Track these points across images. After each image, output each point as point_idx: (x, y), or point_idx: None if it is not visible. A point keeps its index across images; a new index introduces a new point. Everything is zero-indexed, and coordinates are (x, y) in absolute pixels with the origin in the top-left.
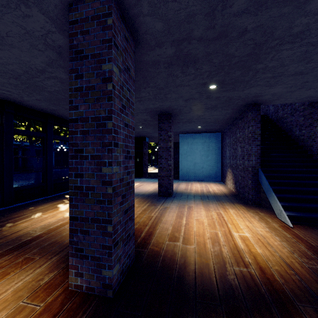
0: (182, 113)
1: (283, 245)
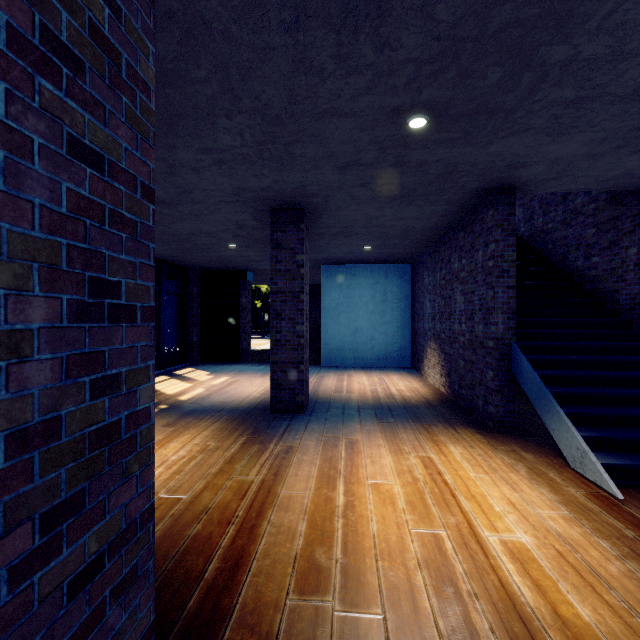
0: (331, 207)
1: (637, 574)
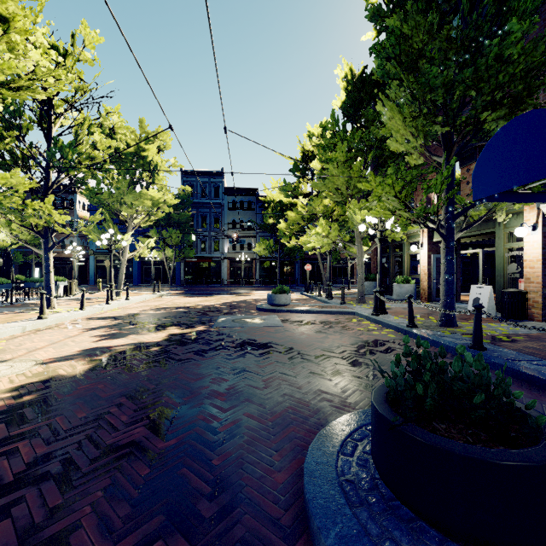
0: None
1: None
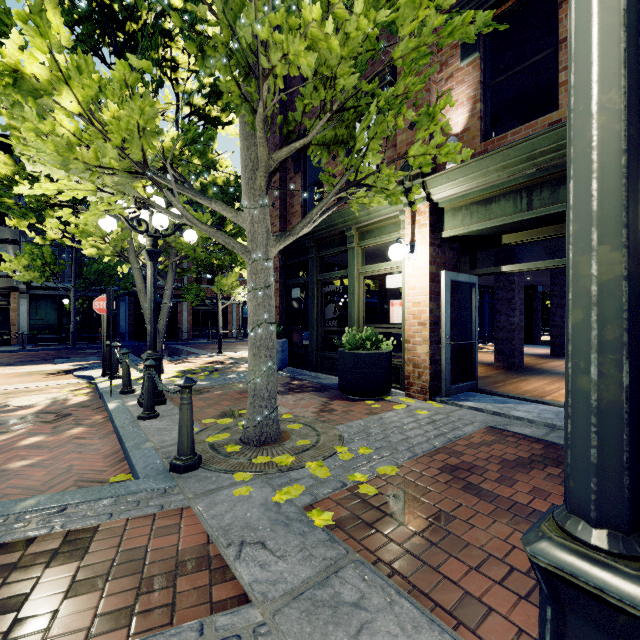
0: None
1: None
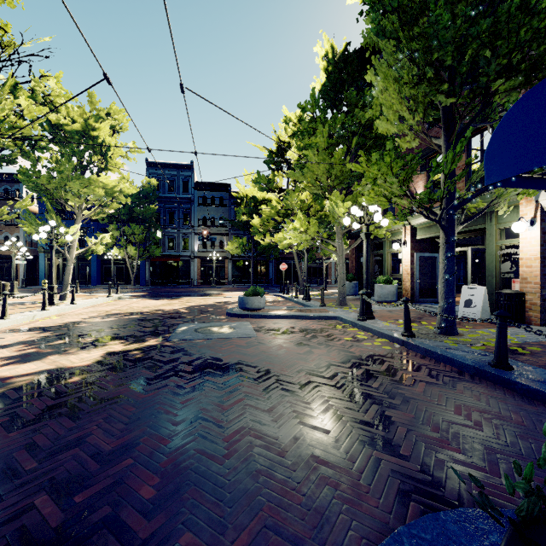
0: None
1: None
